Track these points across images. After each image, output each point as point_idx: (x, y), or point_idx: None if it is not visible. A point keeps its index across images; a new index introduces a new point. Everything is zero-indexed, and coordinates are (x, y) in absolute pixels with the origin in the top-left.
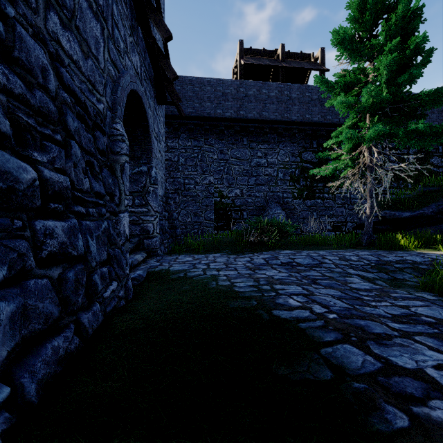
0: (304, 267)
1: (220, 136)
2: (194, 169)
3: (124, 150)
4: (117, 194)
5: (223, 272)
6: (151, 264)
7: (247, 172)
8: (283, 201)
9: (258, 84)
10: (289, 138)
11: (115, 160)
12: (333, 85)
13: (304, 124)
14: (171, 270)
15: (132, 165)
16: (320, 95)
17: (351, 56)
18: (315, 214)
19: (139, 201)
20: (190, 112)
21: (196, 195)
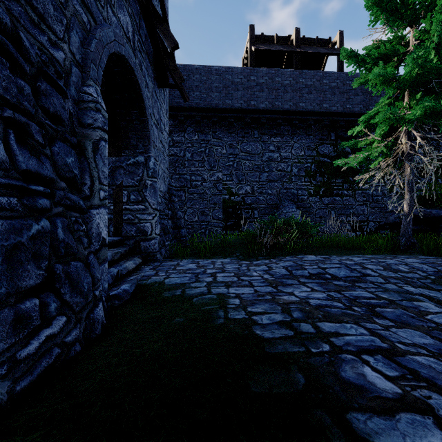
0: (343, 282)
1: (229, 128)
2: (201, 164)
3: (99, 123)
4: (87, 183)
5: (234, 289)
6: (144, 273)
7: (258, 168)
8: (298, 198)
9: (270, 71)
10: (304, 130)
11: (85, 136)
12: (362, 61)
13: (321, 115)
14: (166, 283)
15: (127, 155)
16: (338, 82)
17: (387, 23)
18: (333, 212)
19: (135, 196)
20: (197, 103)
21: (204, 192)
